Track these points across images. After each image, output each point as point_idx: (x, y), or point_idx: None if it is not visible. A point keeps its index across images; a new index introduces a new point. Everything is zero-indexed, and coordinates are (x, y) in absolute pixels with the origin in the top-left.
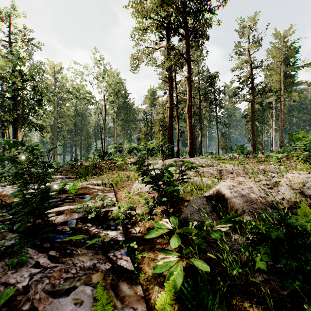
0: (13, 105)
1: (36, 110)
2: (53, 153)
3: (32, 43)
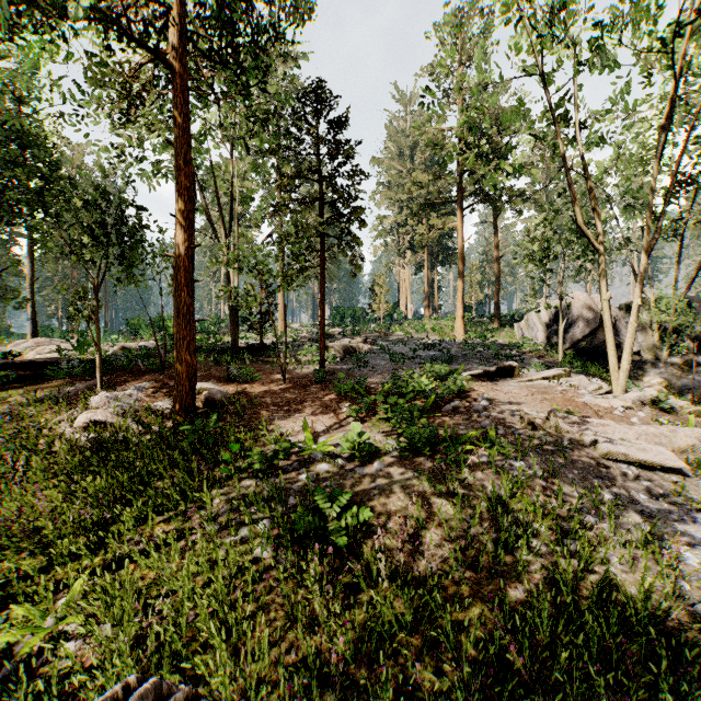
0: None
1: None
2: None
3: None
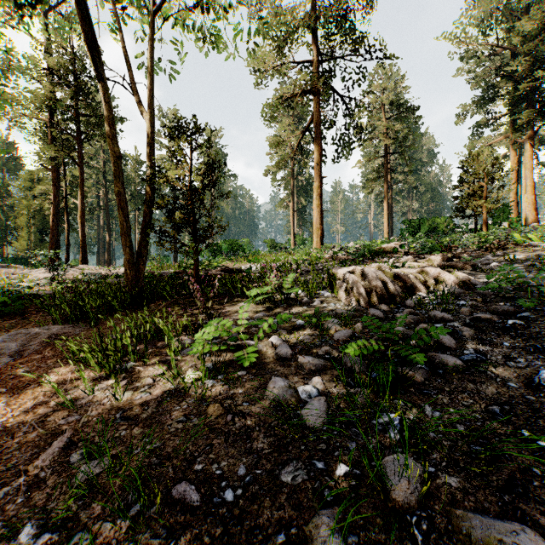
0: None
1: None
2: None
3: None
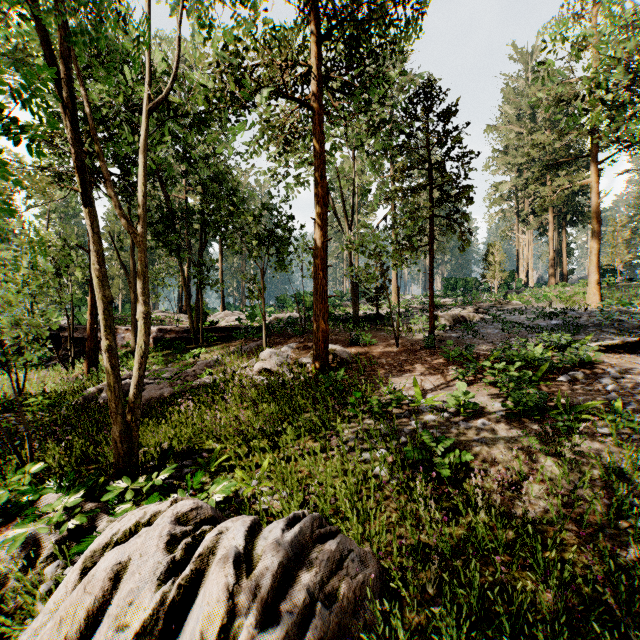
0: None
1: None
2: None
3: None
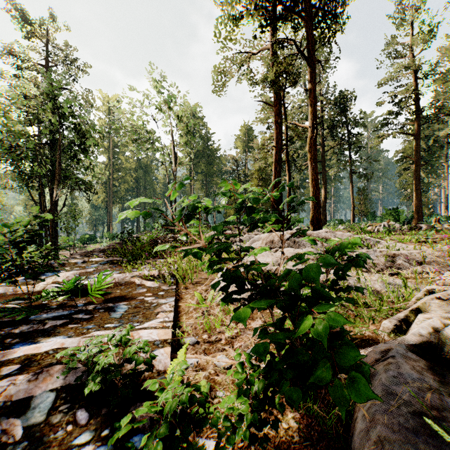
0: (51, 154)
1: (78, 159)
2: (107, 221)
3: (76, 67)
